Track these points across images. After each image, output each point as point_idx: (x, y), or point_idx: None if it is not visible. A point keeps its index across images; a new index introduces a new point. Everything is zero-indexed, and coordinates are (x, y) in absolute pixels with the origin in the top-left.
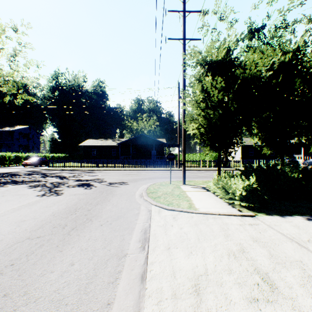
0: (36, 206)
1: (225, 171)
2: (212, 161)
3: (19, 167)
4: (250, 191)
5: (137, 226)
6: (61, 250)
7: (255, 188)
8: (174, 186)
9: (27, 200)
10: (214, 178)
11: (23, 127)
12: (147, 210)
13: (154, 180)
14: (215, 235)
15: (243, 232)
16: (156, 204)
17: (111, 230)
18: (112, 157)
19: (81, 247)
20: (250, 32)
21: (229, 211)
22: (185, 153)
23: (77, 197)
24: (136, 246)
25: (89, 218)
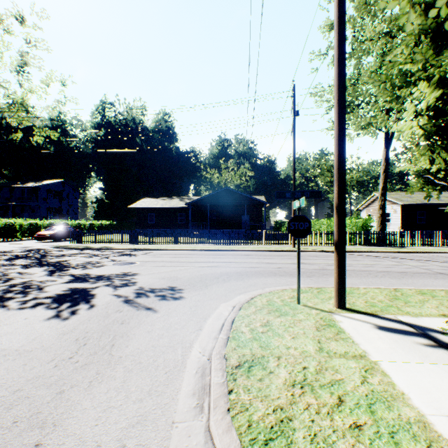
0: None
1: None
2: (358, 233)
3: (30, 242)
4: None
5: None
6: None
7: None
8: (315, 321)
9: None
10: None
11: (53, 182)
12: None
13: (250, 281)
14: None
15: None
16: None
17: None
18: (179, 226)
19: None
20: None
21: None
22: (344, 216)
23: None
24: None
25: None
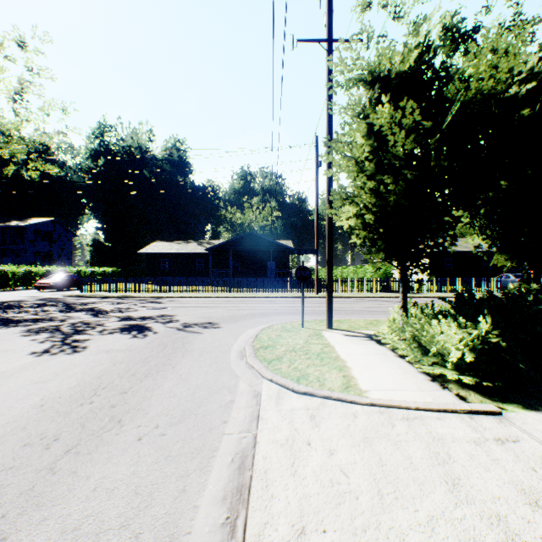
0: (15, 380)
1: (417, 304)
2: (379, 280)
3: (29, 291)
4: (480, 351)
5: (223, 445)
6: (6, 533)
7: (493, 346)
8: (309, 333)
9: (4, 365)
10: (394, 319)
11: (42, 221)
12: (252, 393)
13: (271, 318)
14: (421, 481)
15: (492, 468)
16: (271, 379)
17: (159, 458)
18: (198, 274)
19: (64, 524)
20: (451, 40)
21: (439, 399)
22: (331, 267)
23: (111, 356)
24: (212, 520)
25: (117, 415)
